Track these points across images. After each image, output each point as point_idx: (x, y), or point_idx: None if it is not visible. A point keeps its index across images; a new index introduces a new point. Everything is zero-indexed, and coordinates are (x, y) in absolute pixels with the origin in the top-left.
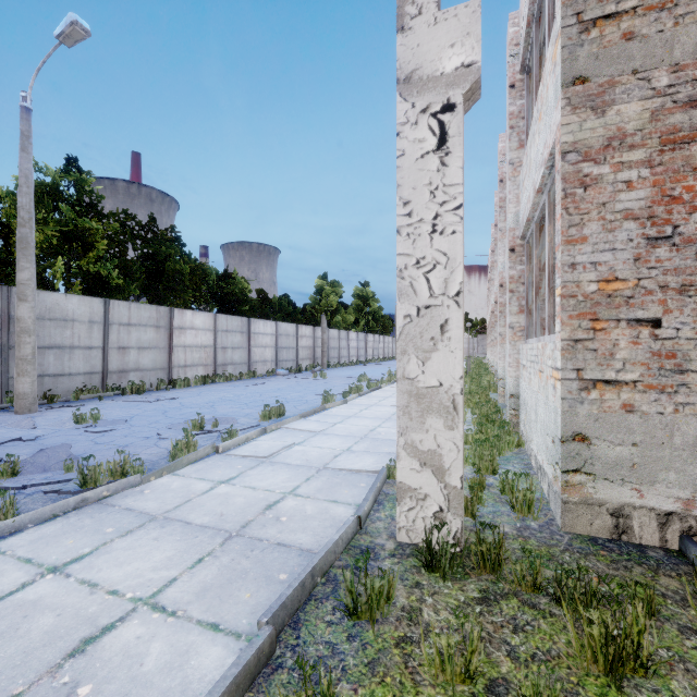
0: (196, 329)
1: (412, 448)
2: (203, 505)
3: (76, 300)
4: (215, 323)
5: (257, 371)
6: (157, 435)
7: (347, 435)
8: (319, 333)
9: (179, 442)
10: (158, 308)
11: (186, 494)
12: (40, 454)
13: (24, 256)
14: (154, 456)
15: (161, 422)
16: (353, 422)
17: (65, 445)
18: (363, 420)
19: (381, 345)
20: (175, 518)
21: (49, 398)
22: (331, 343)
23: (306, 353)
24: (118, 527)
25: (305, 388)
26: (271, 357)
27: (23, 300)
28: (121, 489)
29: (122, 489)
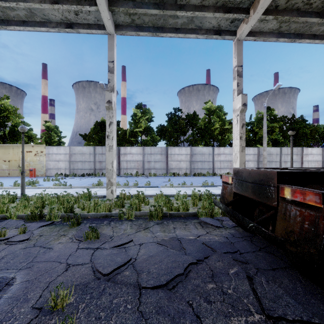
0: (313, 154)
1: None
2: None
3: (273, 148)
4: (322, 152)
5: None
6: None
7: None
8: None
9: None
10: (297, 148)
11: None
12: None
13: (264, 140)
14: None
15: None
16: None
17: None
18: None
19: None
20: None
21: None
22: None
23: None
24: None
25: None
26: None
27: (264, 150)
28: None
29: None
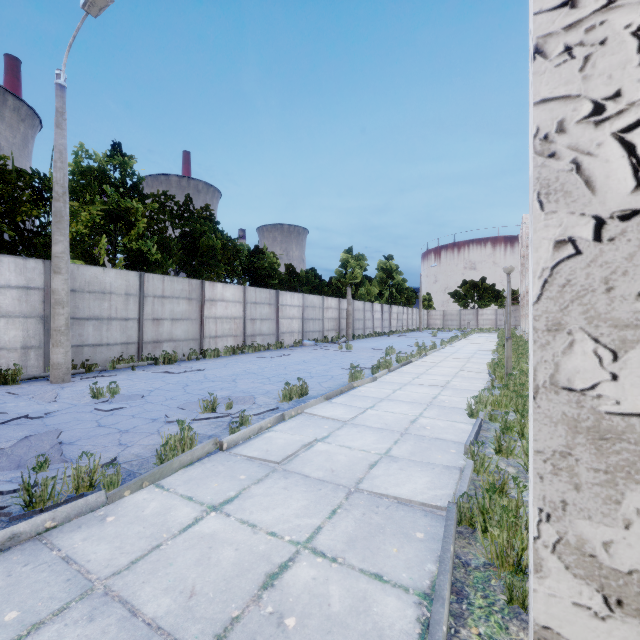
0: (226, 301)
1: (579, 555)
2: (171, 563)
3: (113, 273)
4: (244, 296)
5: (284, 342)
6: (165, 416)
7: (383, 427)
8: (344, 305)
9: (171, 438)
10: (190, 281)
11: (157, 532)
12: (22, 443)
13: (58, 229)
14: (147, 450)
15: (177, 398)
16: (387, 407)
17: (54, 432)
18: (398, 406)
19: (405, 317)
20: (119, 595)
21: (86, 367)
22: (356, 315)
23: (332, 324)
24: (26, 609)
25: (330, 360)
26: (298, 328)
27: (57, 272)
28: (74, 515)
29: (76, 515)
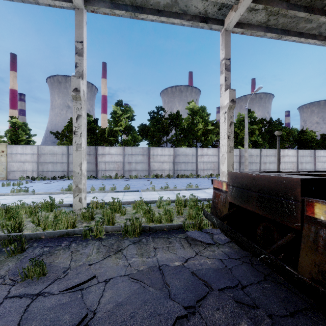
0: (289, 156)
1: None
2: None
3: (253, 150)
4: (297, 153)
5: None
6: None
7: None
8: None
9: None
10: (275, 150)
11: None
12: None
13: (246, 142)
14: None
15: None
16: None
17: None
18: None
19: None
20: None
21: None
22: None
23: None
24: None
25: None
26: None
27: (246, 152)
28: None
29: None
